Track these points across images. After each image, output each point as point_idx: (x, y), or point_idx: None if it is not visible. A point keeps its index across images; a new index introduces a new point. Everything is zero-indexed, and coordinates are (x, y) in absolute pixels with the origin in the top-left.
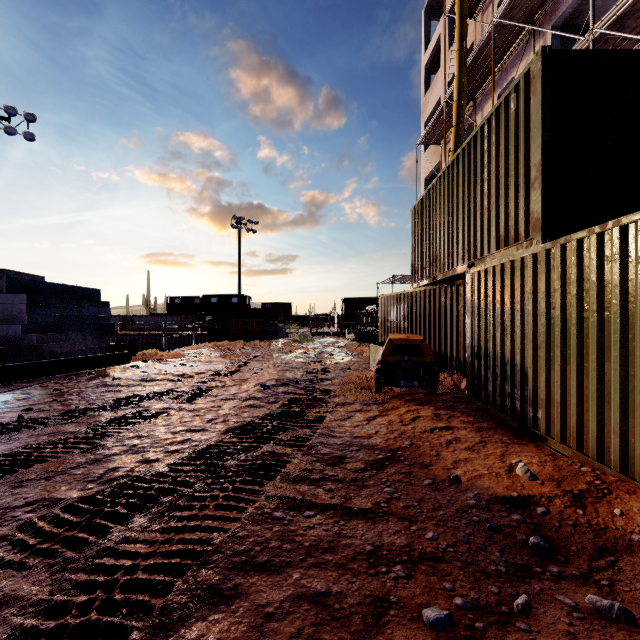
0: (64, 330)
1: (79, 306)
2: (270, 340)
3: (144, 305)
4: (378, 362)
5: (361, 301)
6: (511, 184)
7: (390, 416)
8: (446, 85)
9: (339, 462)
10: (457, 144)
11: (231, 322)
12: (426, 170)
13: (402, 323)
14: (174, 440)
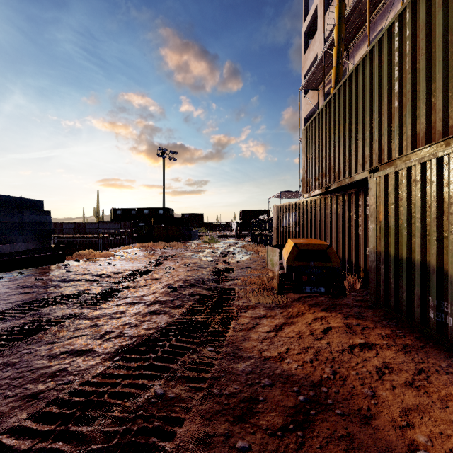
0: (4, 234)
1: (20, 214)
2: (186, 241)
3: (94, 215)
4: (280, 265)
5: (254, 212)
6: (437, 72)
7: (297, 325)
8: (322, 43)
9: (250, 412)
10: (337, 81)
11: (155, 228)
12: (306, 111)
13: (294, 228)
14: (44, 372)
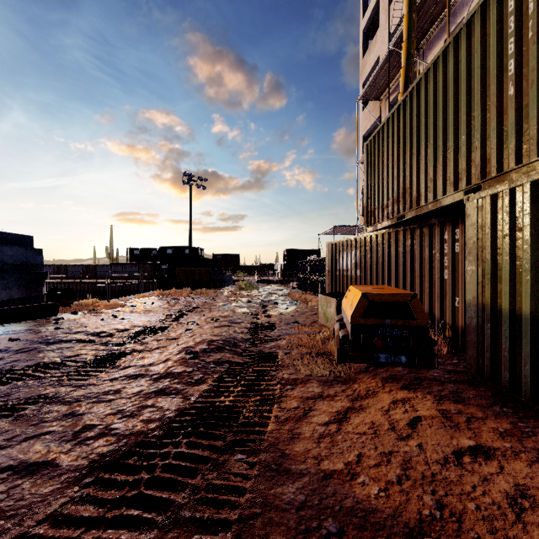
0: None
1: None
2: (218, 288)
3: (107, 256)
4: (340, 323)
5: (301, 252)
6: None
7: (369, 412)
8: (385, 43)
9: None
10: (407, 85)
11: (179, 271)
12: (364, 128)
13: (353, 271)
14: None
